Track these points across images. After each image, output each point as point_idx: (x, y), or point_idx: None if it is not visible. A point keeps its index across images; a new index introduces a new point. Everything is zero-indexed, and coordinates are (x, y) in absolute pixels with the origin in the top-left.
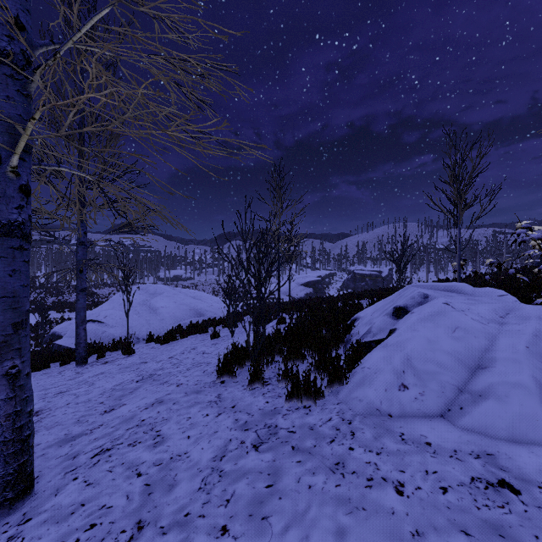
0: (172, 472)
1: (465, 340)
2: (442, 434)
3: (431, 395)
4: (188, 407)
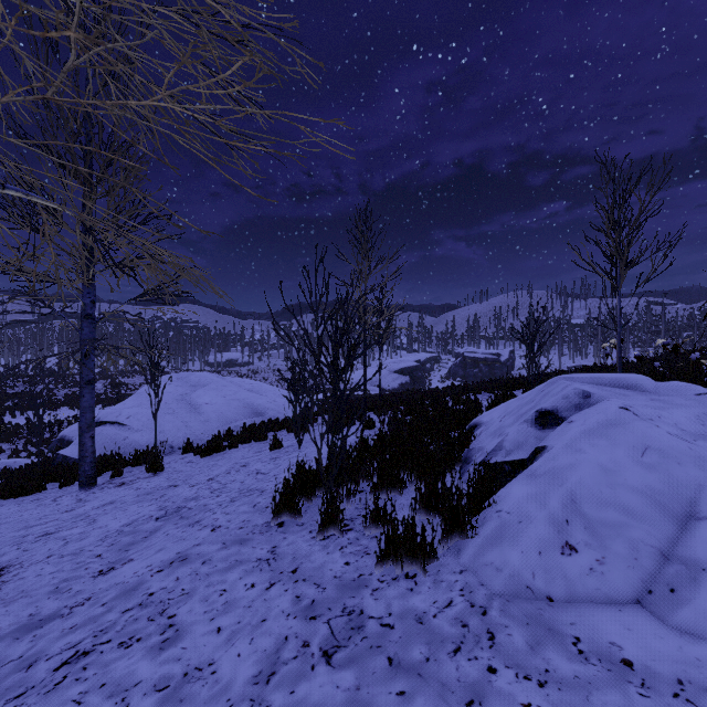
0: (182, 706)
1: (663, 470)
2: (647, 641)
3: (616, 563)
4: (224, 570)
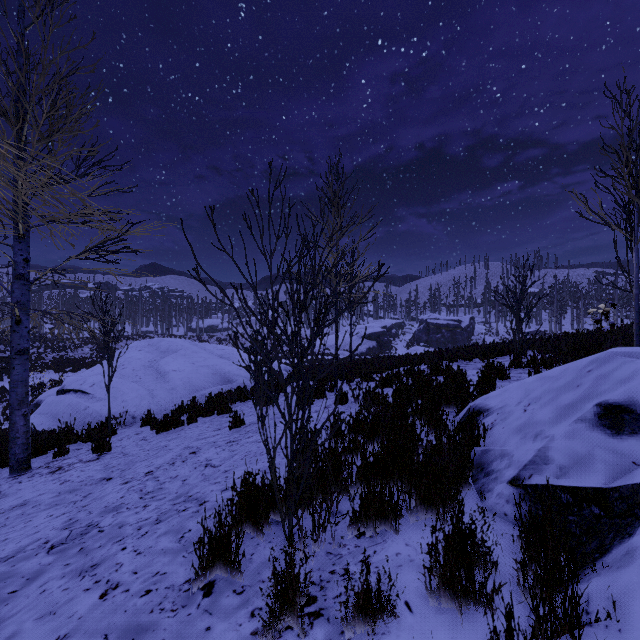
0: None
1: None
2: None
3: None
4: None
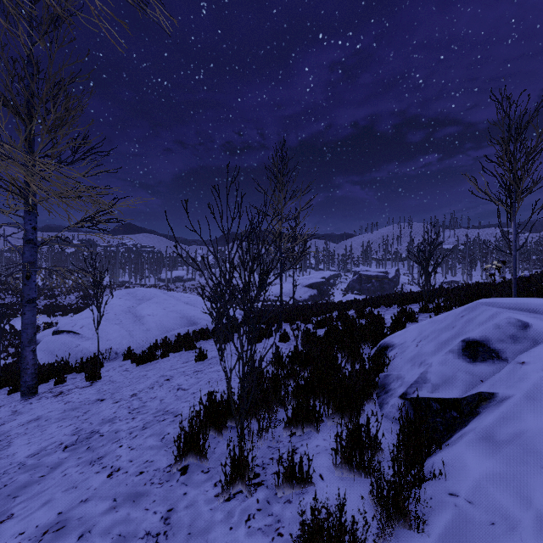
0: None
1: None
2: None
3: None
4: None
